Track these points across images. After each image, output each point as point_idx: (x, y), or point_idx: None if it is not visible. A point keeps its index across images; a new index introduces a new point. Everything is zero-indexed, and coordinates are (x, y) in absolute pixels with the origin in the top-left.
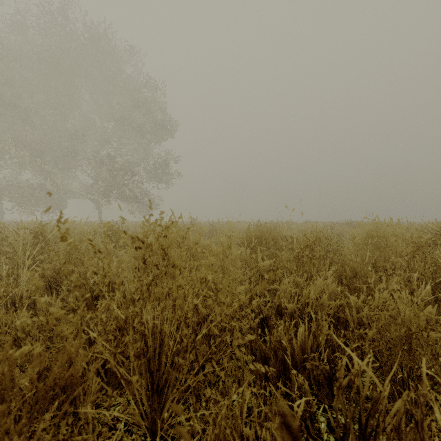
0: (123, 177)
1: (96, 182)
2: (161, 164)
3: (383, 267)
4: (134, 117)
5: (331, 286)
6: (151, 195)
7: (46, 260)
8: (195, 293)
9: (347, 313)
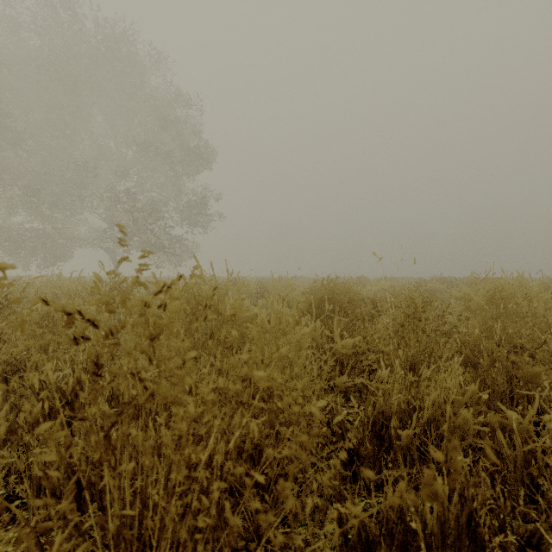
0: (146, 220)
1: (110, 227)
2: (195, 203)
3: (513, 343)
4: (160, 143)
5: (469, 389)
6: (182, 243)
7: (4, 336)
8: (230, 411)
9: (502, 438)
